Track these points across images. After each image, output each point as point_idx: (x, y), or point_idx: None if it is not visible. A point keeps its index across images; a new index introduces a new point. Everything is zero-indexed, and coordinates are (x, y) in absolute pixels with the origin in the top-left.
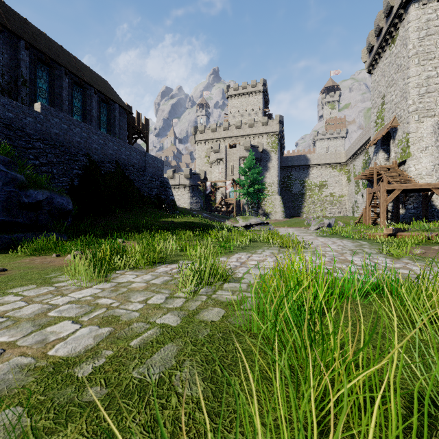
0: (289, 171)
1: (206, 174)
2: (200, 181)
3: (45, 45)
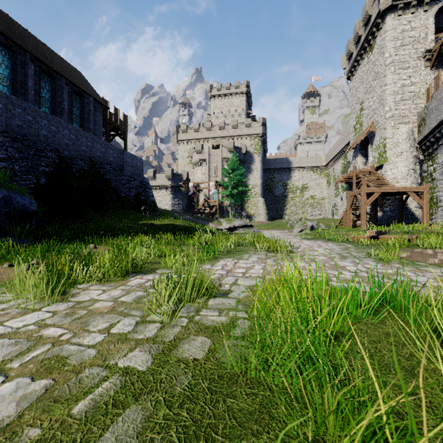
0: (271, 174)
1: (188, 175)
2: (182, 182)
3: (7, 27)
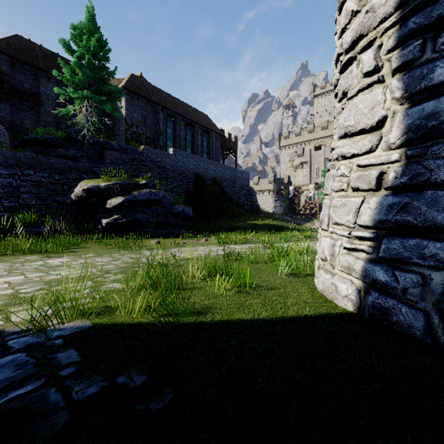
0: None
1: (289, 178)
2: (283, 186)
3: (171, 103)
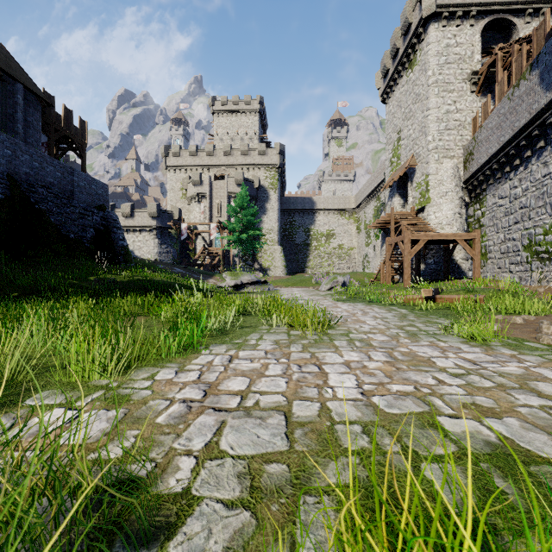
0: (291, 216)
1: (181, 213)
2: (172, 222)
3: None
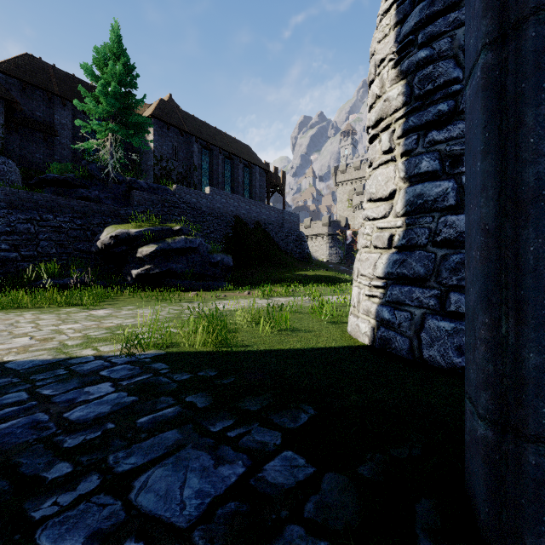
0: None
1: (347, 221)
2: (339, 230)
3: (206, 133)
